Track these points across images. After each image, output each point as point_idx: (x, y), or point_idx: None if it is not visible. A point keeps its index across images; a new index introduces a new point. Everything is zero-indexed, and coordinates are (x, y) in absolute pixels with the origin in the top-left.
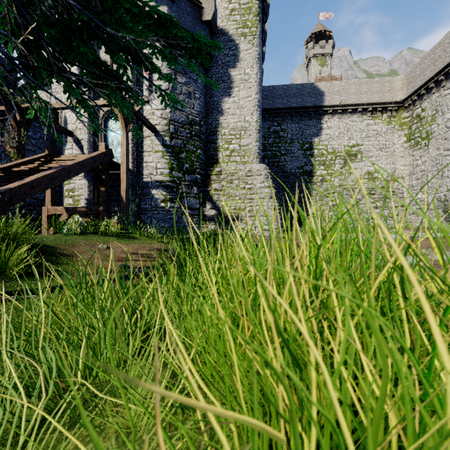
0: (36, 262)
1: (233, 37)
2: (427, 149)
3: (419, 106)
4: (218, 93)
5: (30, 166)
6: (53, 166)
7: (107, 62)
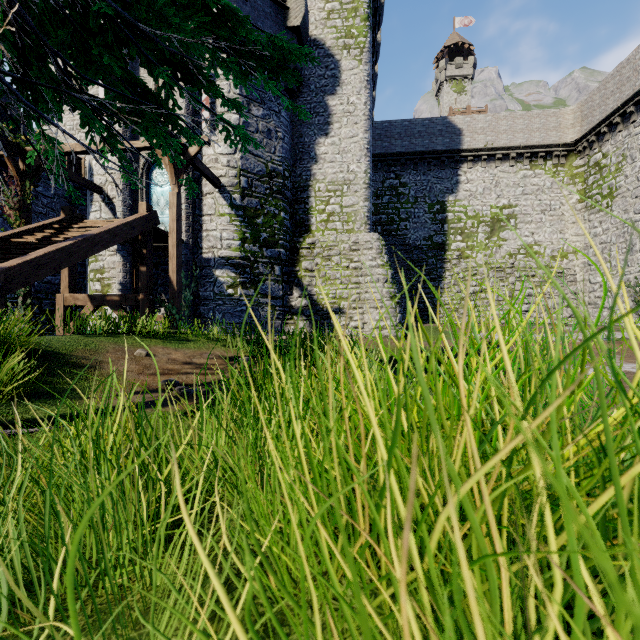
0: (39, 377)
1: (332, 51)
2: (611, 211)
3: (598, 150)
4: (310, 131)
5: (38, 235)
6: (71, 236)
7: (151, 86)
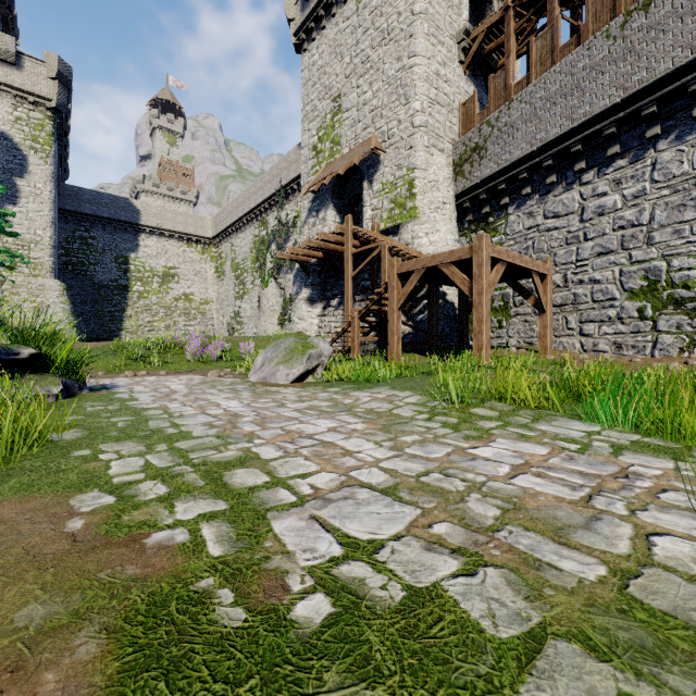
0: None
1: (20, 147)
2: (224, 283)
3: (221, 247)
4: None
5: None
6: None
7: None
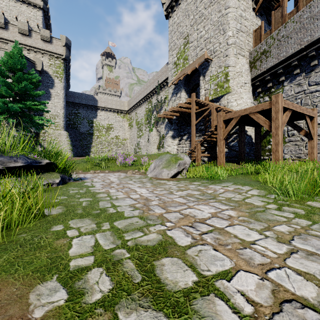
0: None
1: (52, 76)
2: (132, 130)
3: (131, 114)
4: (43, 98)
5: None
6: None
7: None
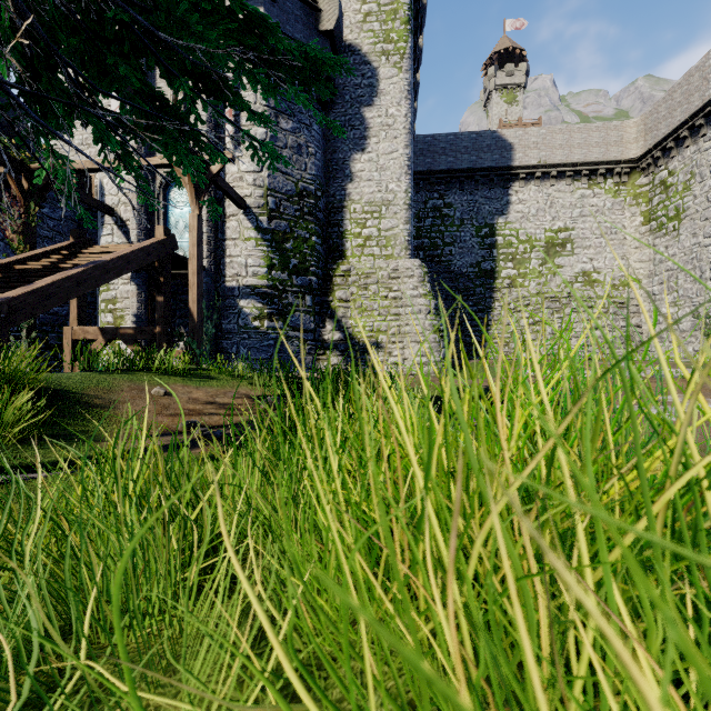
0: (48, 418)
1: (369, 57)
2: (678, 235)
3: (664, 167)
4: (344, 146)
5: (44, 262)
6: (80, 263)
7: (169, 96)
